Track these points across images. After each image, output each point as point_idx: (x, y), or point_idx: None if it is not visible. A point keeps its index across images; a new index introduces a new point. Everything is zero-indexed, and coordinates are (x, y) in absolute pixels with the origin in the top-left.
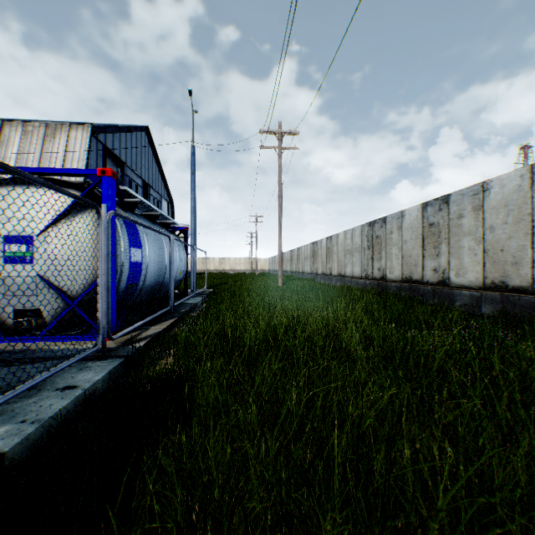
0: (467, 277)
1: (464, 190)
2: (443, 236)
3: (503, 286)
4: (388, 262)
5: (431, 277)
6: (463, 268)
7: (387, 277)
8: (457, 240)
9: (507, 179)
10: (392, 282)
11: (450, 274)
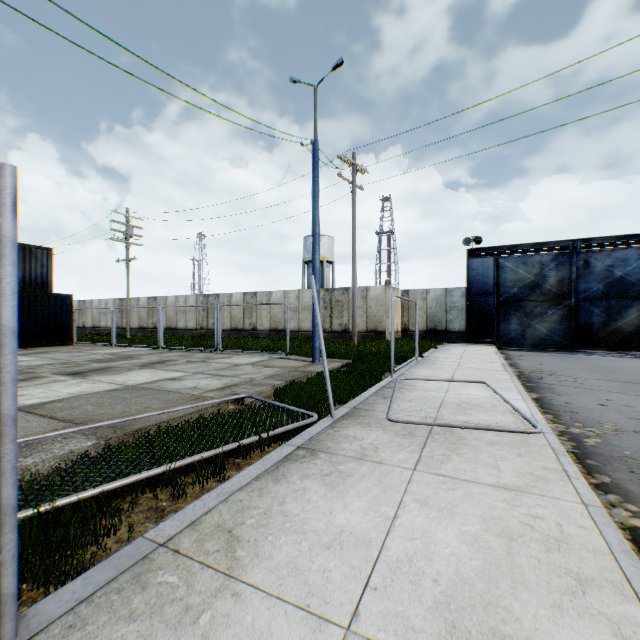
0: (90, 325)
1: (90, 300)
2: (85, 312)
3: (96, 327)
4: None
5: (82, 325)
6: (90, 322)
7: None
8: (88, 314)
9: (97, 301)
10: None
11: (87, 324)
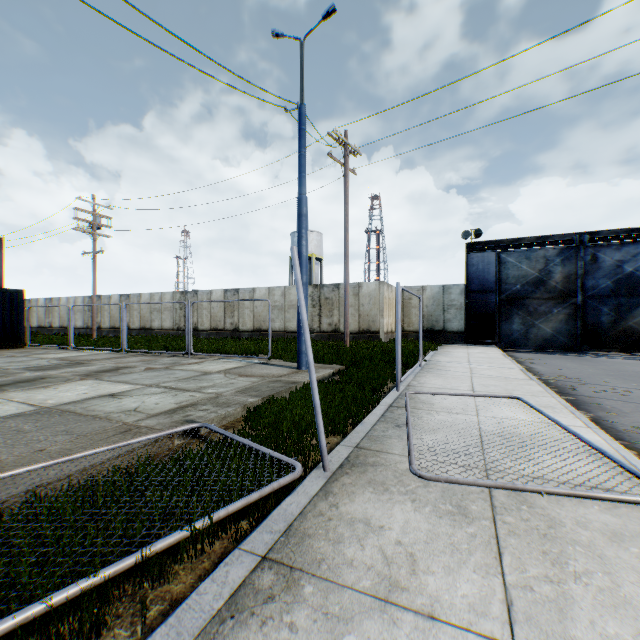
0: (58, 325)
1: (57, 298)
2: (52, 311)
3: (64, 327)
4: (33, 319)
5: (49, 325)
6: (57, 322)
7: (33, 326)
8: (56, 313)
9: (65, 299)
10: (35, 328)
11: (54, 324)
